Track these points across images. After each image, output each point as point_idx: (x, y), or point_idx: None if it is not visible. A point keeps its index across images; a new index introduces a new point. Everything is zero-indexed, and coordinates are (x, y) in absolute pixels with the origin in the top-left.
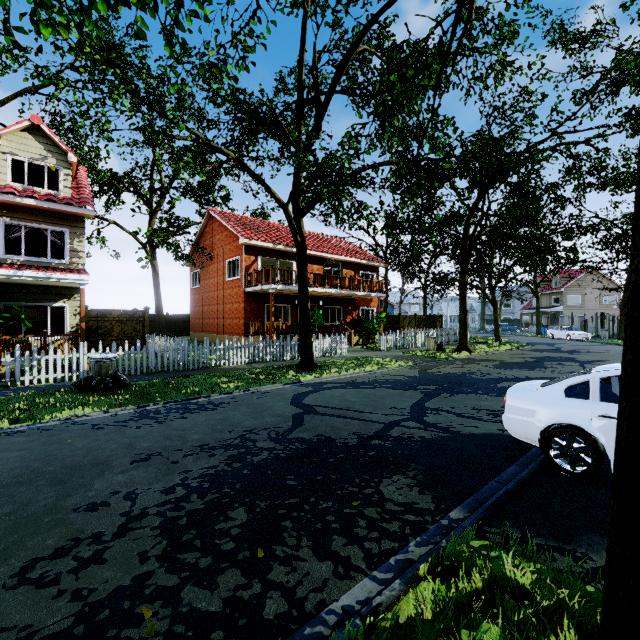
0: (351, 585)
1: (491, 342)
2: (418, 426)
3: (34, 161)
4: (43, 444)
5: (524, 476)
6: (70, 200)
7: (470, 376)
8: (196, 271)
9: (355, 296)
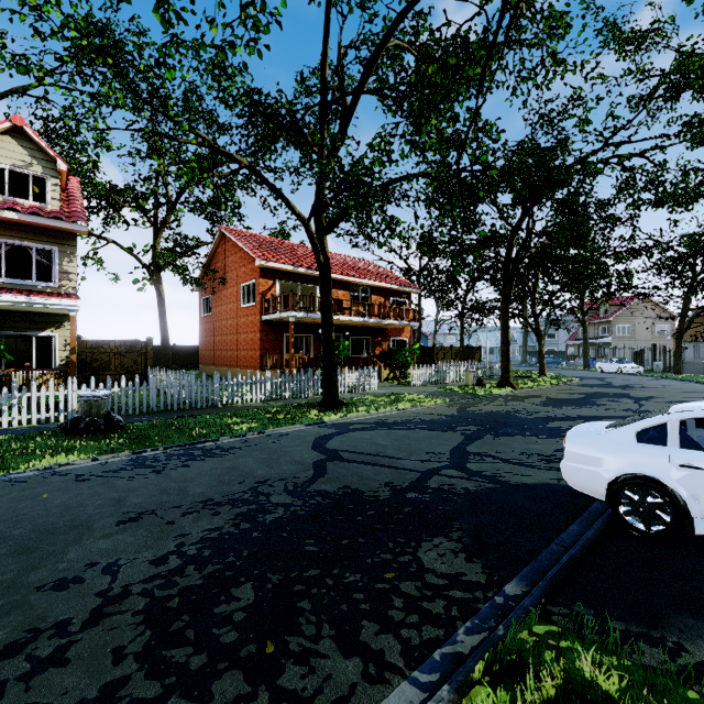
0: (386, 692)
1: (535, 376)
2: (460, 475)
3: (16, 168)
4: (13, 500)
5: (590, 538)
6: (59, 214)
7: (515, 415)
8: (207, 297)
9: (385, 325)
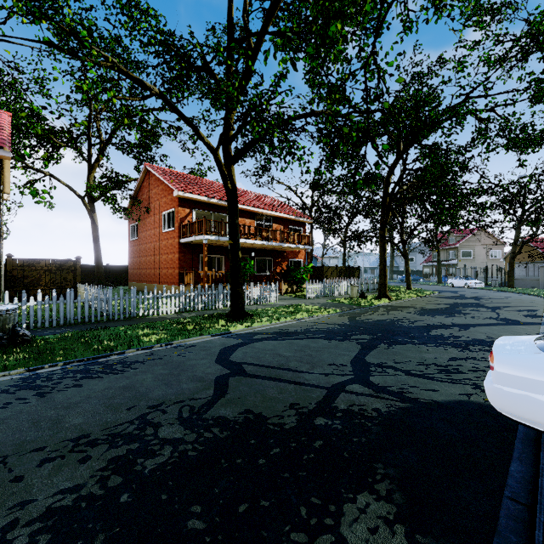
0: None
1: (403, 290)
2: (367, 391)
3: None
4: None
5: None
6: None
7: (399, 323)
8: (134, 224)
9: (284, 248)
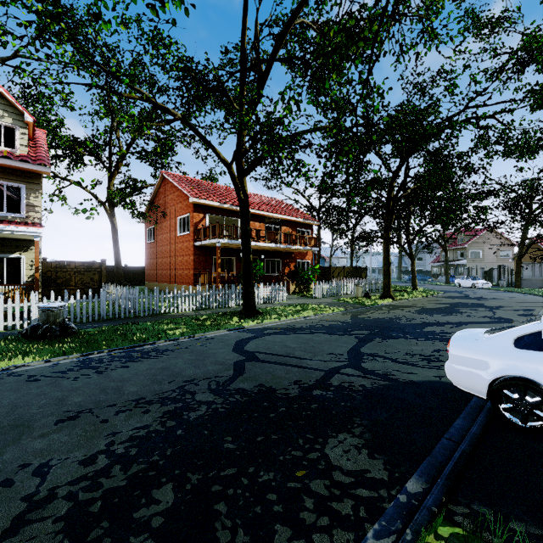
0: None
1: (409, 290)
2: (357, 373)
3: None
4: None
5: (475, 432)
6: (26, 157)
7: (397, 321)
8: (151, 227)
9: (292, 250)
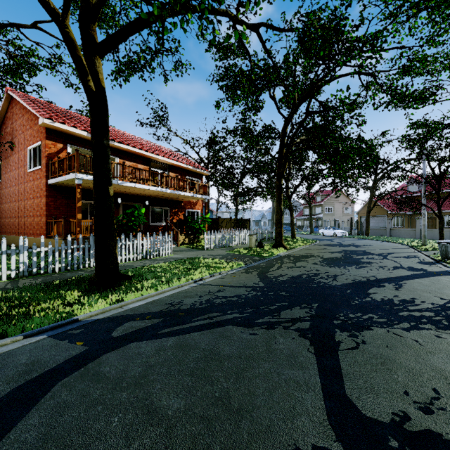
0: None
1: (290, 239)
2: None
3: None
4: None
5: None
6: None
7: (322, 281)
8: None
9: (181, 197)
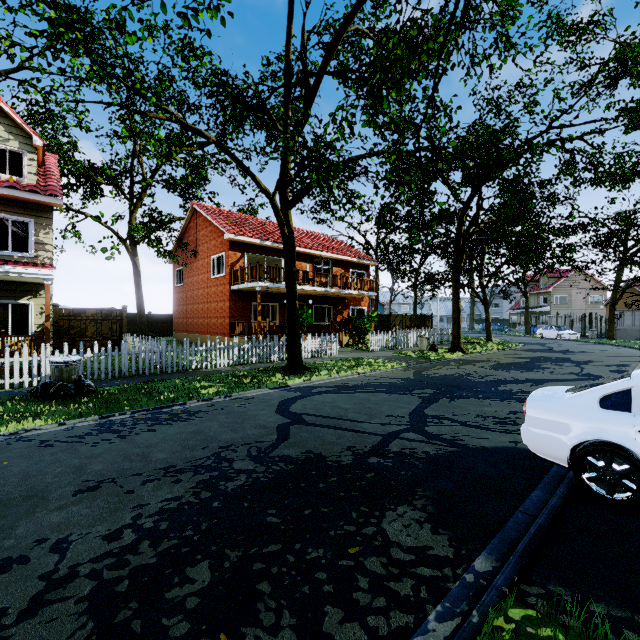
0: None
1: (482, 342)
2: (420, 438)
3: None
4: None
5: (555, 505)
6: (35, 187)
7: (468, 378)
8: (180, 268)
9: (345, 295)
